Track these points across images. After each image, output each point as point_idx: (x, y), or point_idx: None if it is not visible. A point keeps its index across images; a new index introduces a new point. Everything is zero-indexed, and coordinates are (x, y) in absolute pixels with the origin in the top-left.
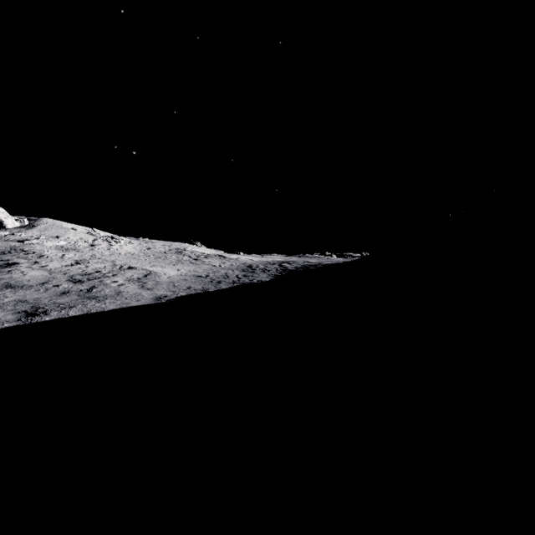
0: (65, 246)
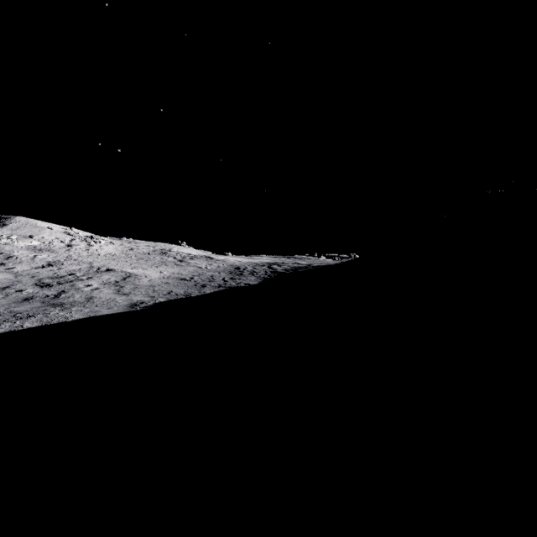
0: (39, 246)
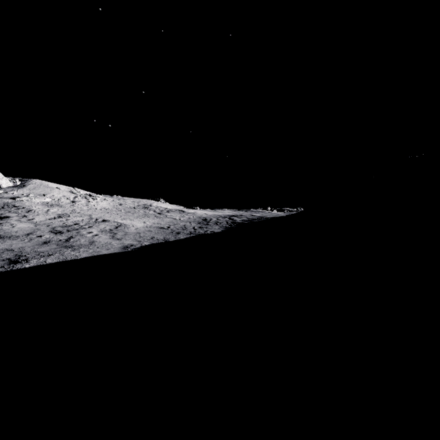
0: (50, 202)
